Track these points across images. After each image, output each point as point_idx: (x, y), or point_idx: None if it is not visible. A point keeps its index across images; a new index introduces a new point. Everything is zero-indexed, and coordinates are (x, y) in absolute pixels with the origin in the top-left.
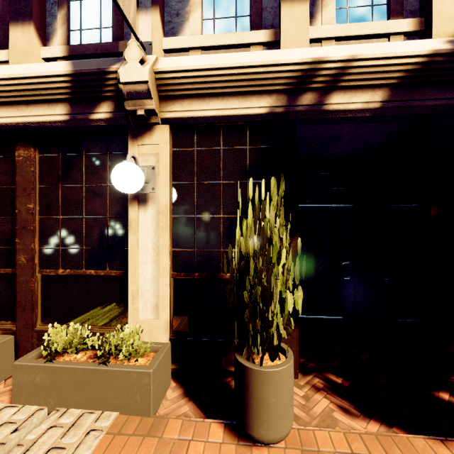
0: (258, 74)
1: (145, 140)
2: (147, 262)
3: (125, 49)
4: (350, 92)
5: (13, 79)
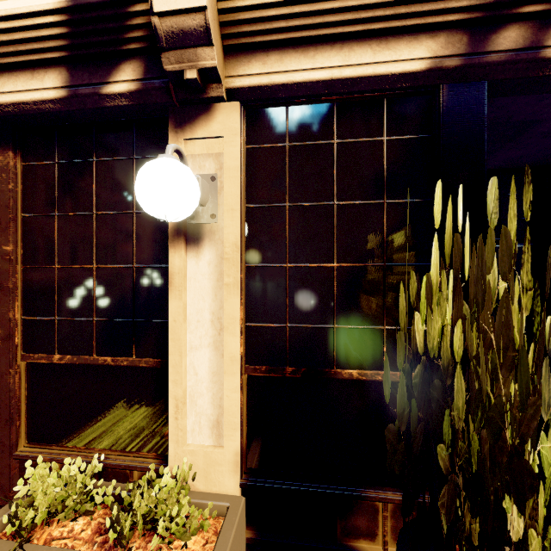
0: None
1: (197, 130)
2: (202, 346)
3: None
4: None
5: None
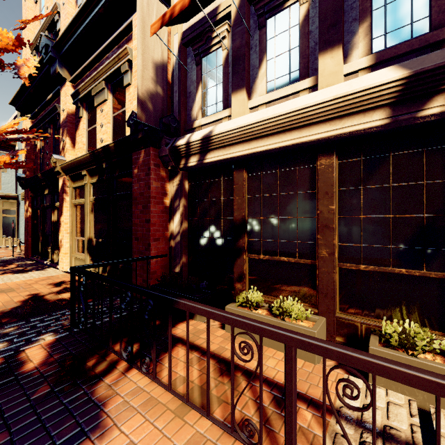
0: None
1: None
2: None
3: None
4: None
5: (338, 98)
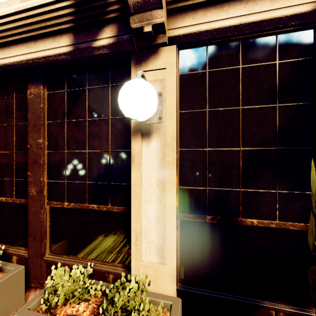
0: None
1: (149, 65)
2: (151, 200)
3: None
4: None
5: (21, 12)
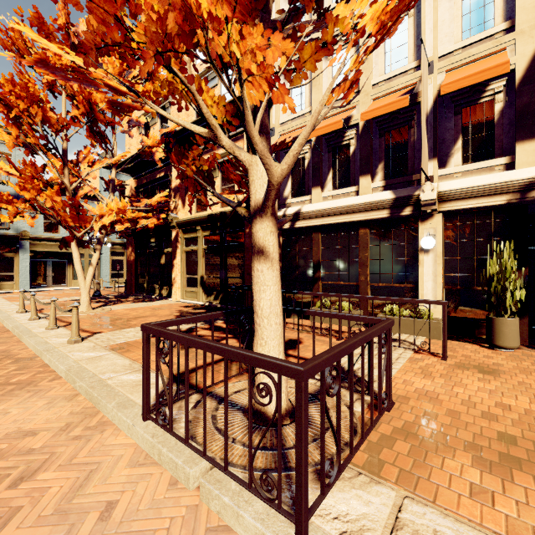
0: (499, 186)
1: (428, 221)
2: (429, 281)
3: (424, 186)
4: None
5: (367, 203)
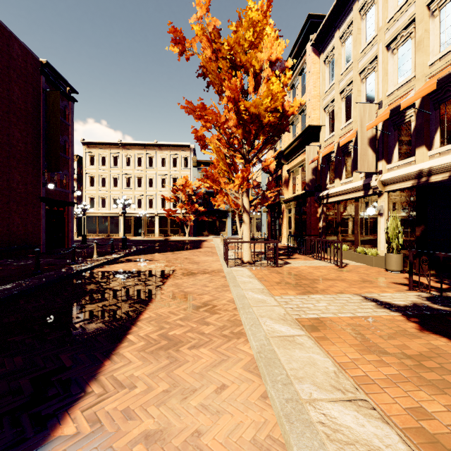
0: (405, 176)
1: (381, 197)
2: (382, 233)
3: (372, 178)
4: (437, 175)
5: (352, 187)
